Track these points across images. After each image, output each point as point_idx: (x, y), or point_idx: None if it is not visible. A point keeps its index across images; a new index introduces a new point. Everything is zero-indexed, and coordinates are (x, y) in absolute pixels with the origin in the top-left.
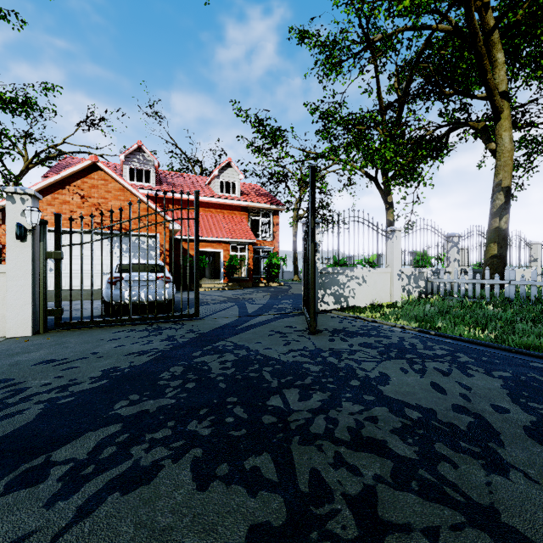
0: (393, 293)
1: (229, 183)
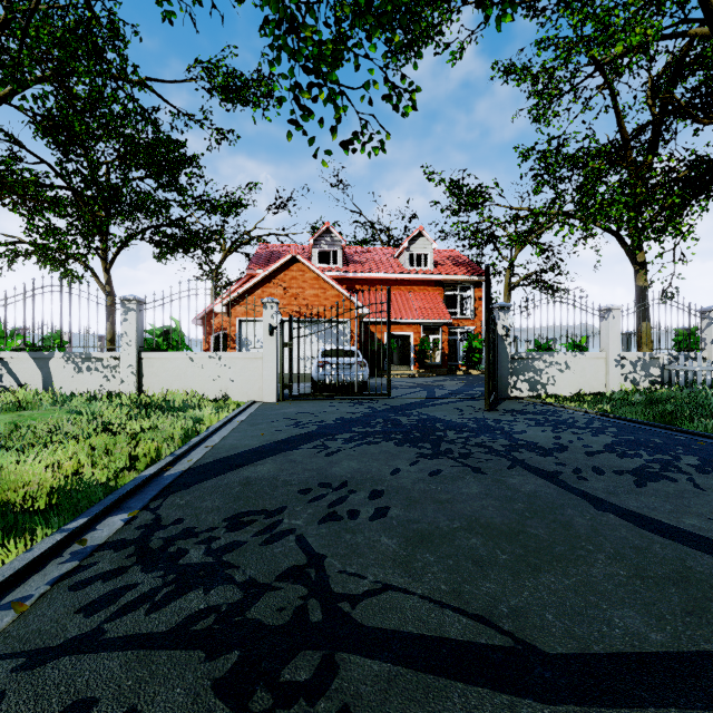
0: (608, 381)
1: (420, 255)
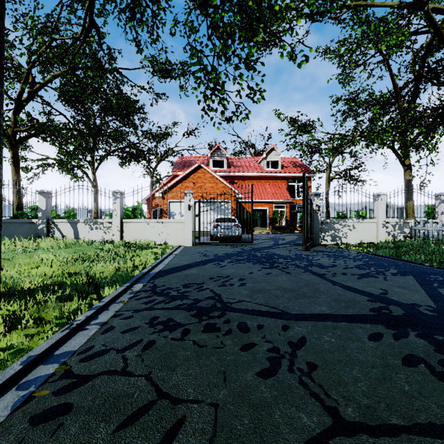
0: (378, 236)
1: (273, 161)
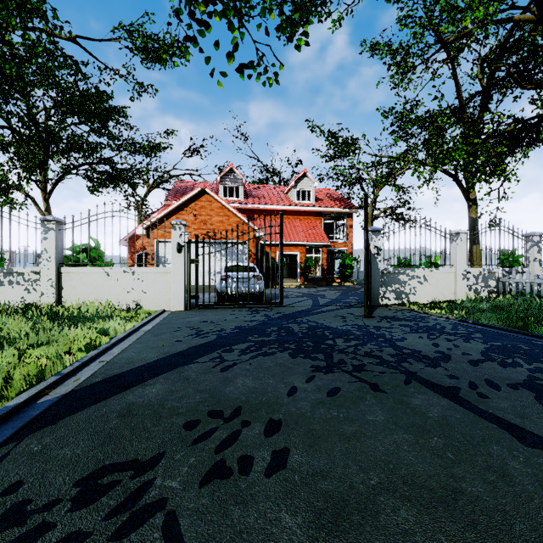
0: (457, 291)
1: (305, 191)
